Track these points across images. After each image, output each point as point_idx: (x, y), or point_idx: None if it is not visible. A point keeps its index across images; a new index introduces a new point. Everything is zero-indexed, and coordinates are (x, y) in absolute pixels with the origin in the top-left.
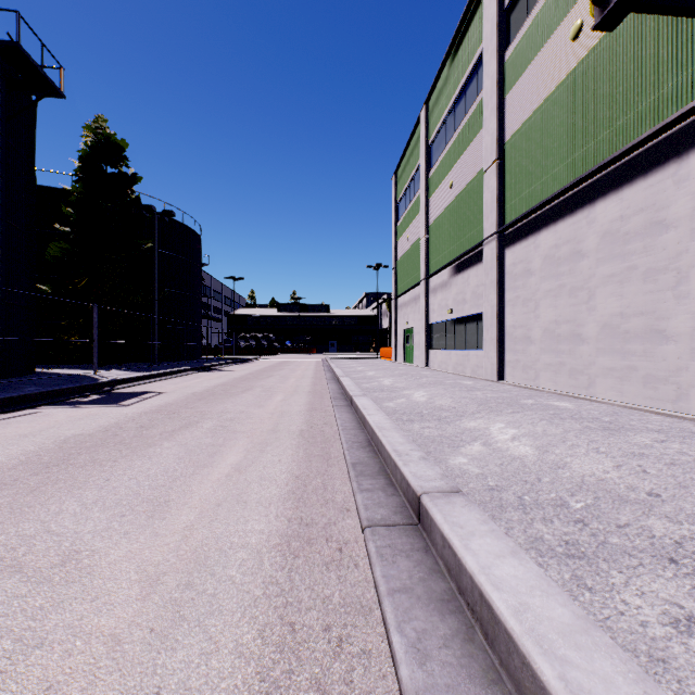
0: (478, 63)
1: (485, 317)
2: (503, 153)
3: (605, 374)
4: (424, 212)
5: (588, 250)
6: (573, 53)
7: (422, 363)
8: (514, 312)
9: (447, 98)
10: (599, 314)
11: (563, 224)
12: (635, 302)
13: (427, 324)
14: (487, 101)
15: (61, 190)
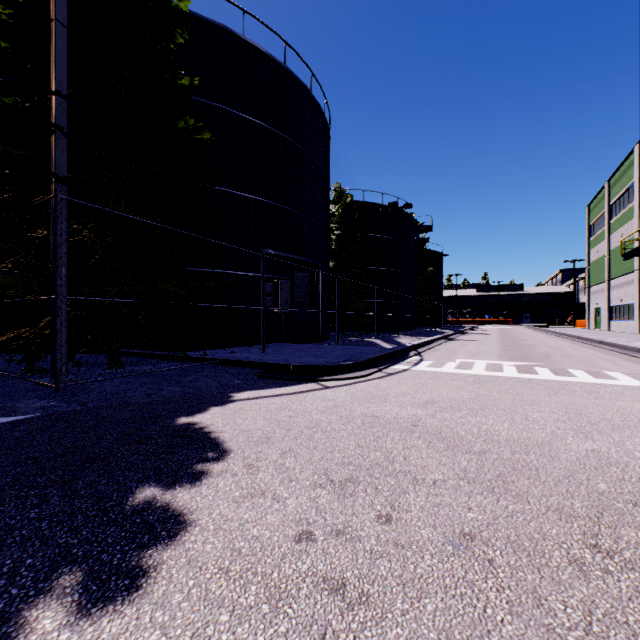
0: (633, 184)
1: (634, 306)
2: None
3: None
4: (606, 242)
5: None
6: None
7: (605, 328)
8: None
9: (619, 188)
10: None
11: None
12: None
13: (608, 306)
14: (634, 209)
15: None
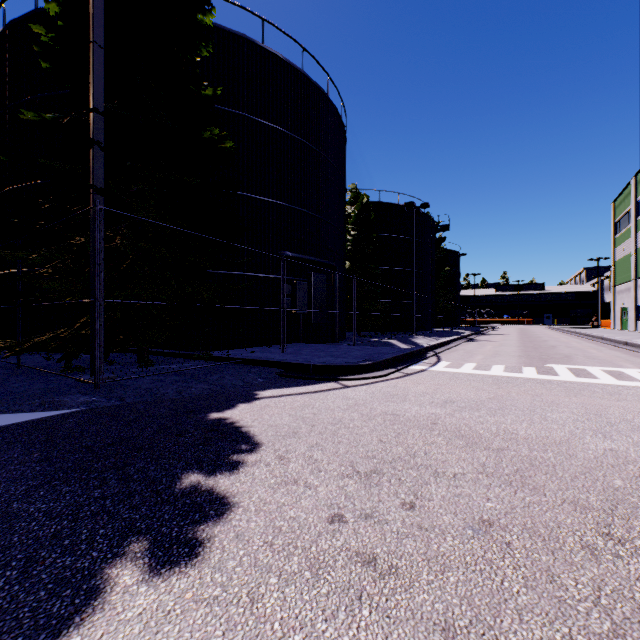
0: None
1: None
2: None
3: None
4: (633, 240)
5: None
6: None
7: (632, 329)
8: None
9: None
10: None
11: None
12: None
13: (635, 306)
14: None
15: None
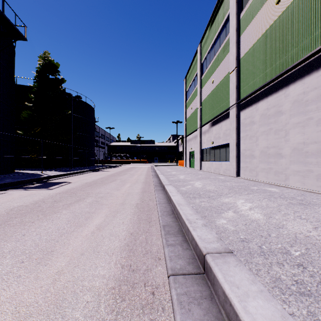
0: (226, 21)
1: (230, 145)
2: (239, 64)
3: (294, 173)
4: (199, 95)
5: (285, 110)
6: (277, 10)
7: (199, 167)
8: (245, 142)
9: (211, 39)
10: (291, 143)
11: (271, 97)
12: (312, 136)
13: (201, 149)
14: (231, 39)
15: (28, 86)
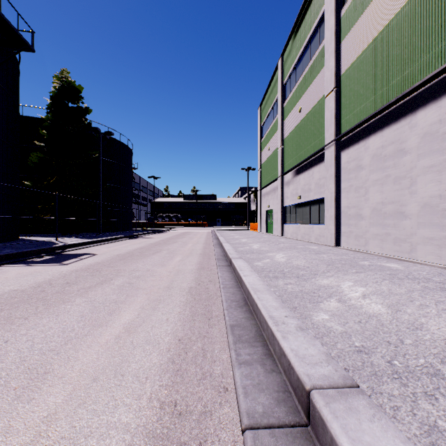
0: (320, 22)
1: (326, 201)
2: (339, 83)
3: (425, 242)
4: (280, 130)
5: (410, 148)
6: (397, 1)
7: (279, 233)
8: (348, 196)
9: (297, 50)
10: (420, 196)
11: (388, 130)
12: None
13: (282, 206)
14: (327, 47)
15: (39, 119)
